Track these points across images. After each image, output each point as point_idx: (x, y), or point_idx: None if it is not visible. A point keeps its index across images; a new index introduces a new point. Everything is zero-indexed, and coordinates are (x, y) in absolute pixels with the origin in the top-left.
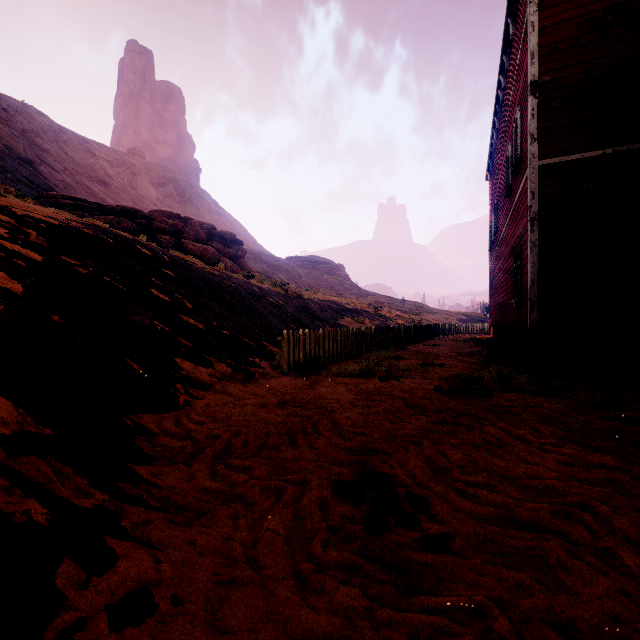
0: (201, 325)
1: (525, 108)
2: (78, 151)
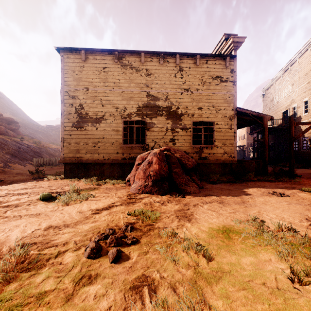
0: (10, 157)
1: None
2: None
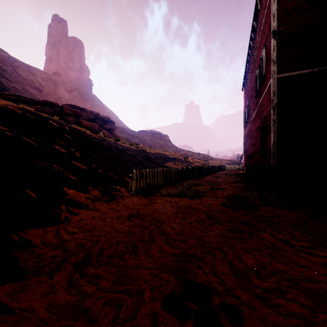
0: (85, 167)
1: (268, 46)
2: (24, 72)
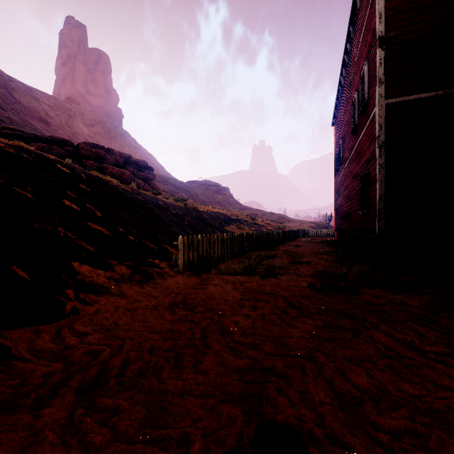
0: (107, 231)
1: (372, 60)
2: (24, 96)
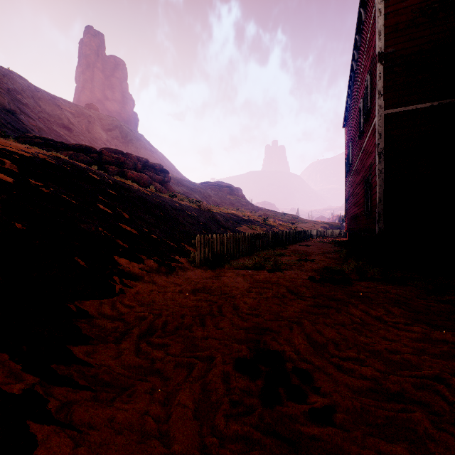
0: (135, 231)
1: (374, 72)
2: (49, 105)
